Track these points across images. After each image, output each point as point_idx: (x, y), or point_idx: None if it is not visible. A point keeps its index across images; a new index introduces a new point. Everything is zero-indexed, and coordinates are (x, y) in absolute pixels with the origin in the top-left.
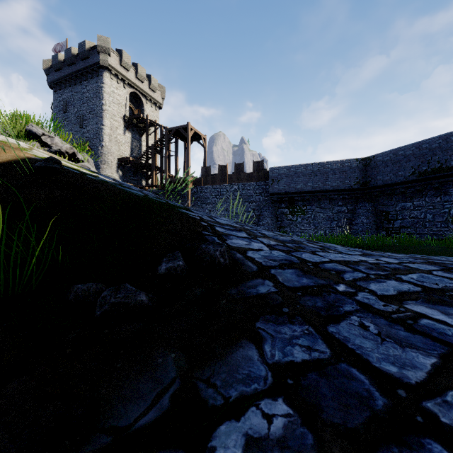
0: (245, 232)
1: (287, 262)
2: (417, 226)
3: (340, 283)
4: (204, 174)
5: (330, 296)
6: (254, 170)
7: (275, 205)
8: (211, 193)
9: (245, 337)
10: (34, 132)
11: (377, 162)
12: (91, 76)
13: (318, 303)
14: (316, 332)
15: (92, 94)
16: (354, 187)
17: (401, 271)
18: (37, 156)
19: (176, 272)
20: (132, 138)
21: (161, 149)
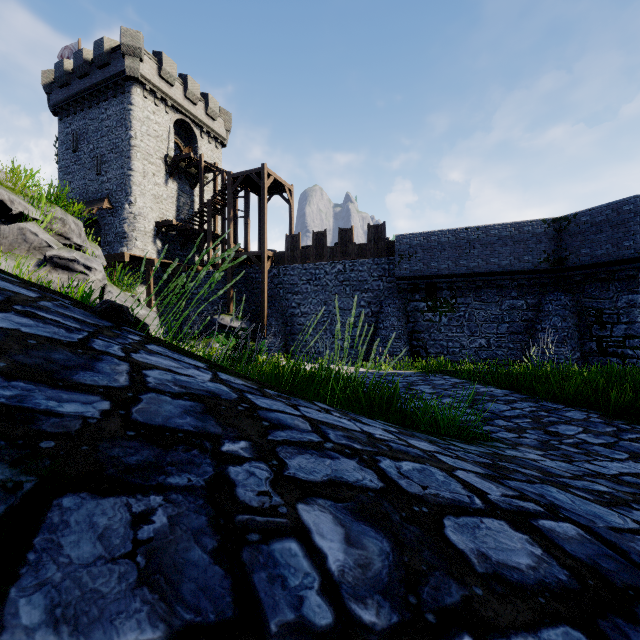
0: None
1: None
2: None
3: None
4: (290, 246)
5: None
6: (370, 239)
7: (405, 296)
8: (301, 276)
9: None
10: None
11: (582, 225)
12: (113, 94)
13: None
14: None
15: (115, 122)
16: (539, 268)
17: None
18: None
19: None
20: (179, 191)
21: (222, 208)
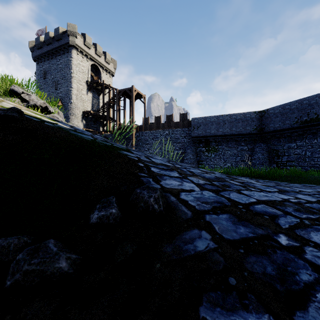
0: (176, 171)
1: (219, 204)
2: (300, 161)
3: (279, 233)
4: (144, 123)
5: (277, 254)
6: (180, 120)
7: (195, 145)
8: (149, 136)
9: None
10: (16, 91)
11: (270, 114)
12: (63, 53)
13: (268, 267)
14: None
15: (64, 65)
16: (253, 132)
17: None
18: (3, 107)
19: (108, 221)
20: (93, 97)
21: (113, 105)
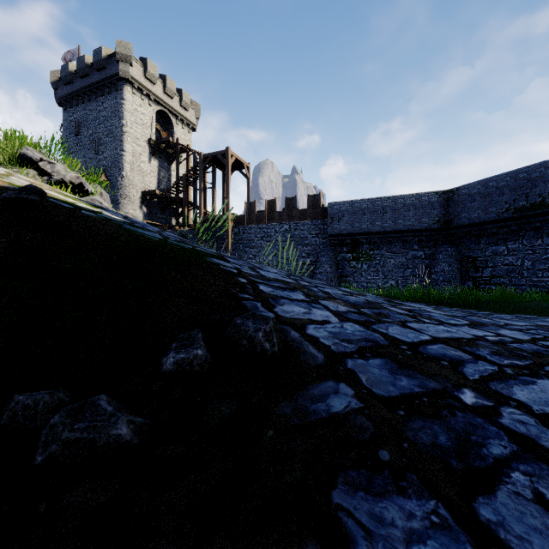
0: (301, 291)
1: (370, 344)
2: (513, 276)
3: (462, 386)
4: (248, 211)
5: (456, 417)
6: (309, 205)
7: (335, 249)
8: (257, 234)
9: (314, 535)
10: (29, 157)
11: (462, 196)
12: (109, 91)
13: (440, 436)
14: (455, 521)
15: (110, 113)
16: (433, 227)
17: (547, 358)
18: (13, 184)
19: (191, 368)
20: (159, 167)
21: (194, 180)
